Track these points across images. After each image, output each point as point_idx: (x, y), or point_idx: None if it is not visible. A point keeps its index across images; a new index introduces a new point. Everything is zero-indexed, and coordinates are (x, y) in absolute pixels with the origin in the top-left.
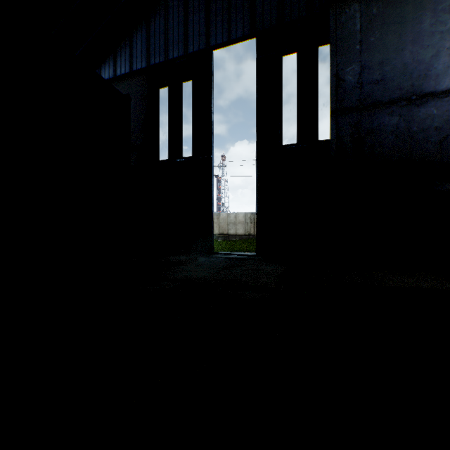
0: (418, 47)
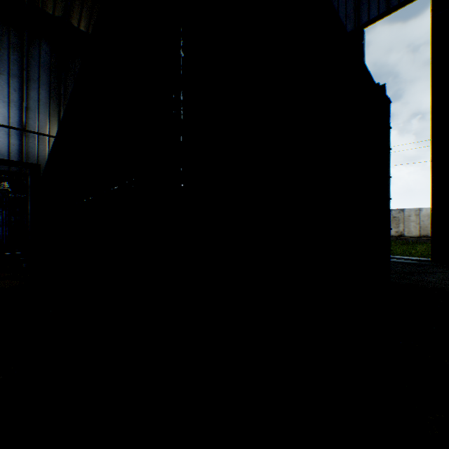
0: None
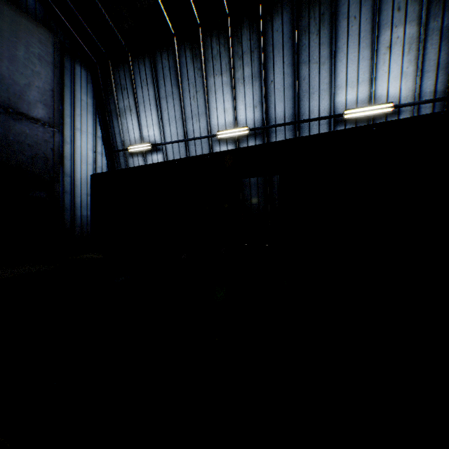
0: (15, 68)
